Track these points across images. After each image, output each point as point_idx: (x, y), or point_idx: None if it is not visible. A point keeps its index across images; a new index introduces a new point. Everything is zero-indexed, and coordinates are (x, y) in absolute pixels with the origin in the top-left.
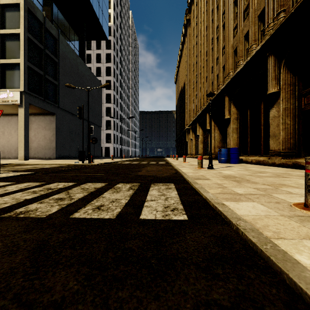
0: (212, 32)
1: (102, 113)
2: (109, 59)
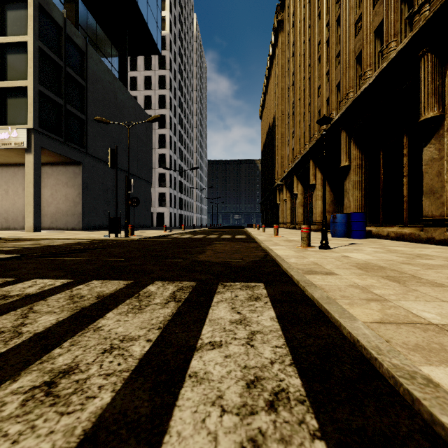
0: (318, 34)
1: (154, 162)
2: (163, 84)
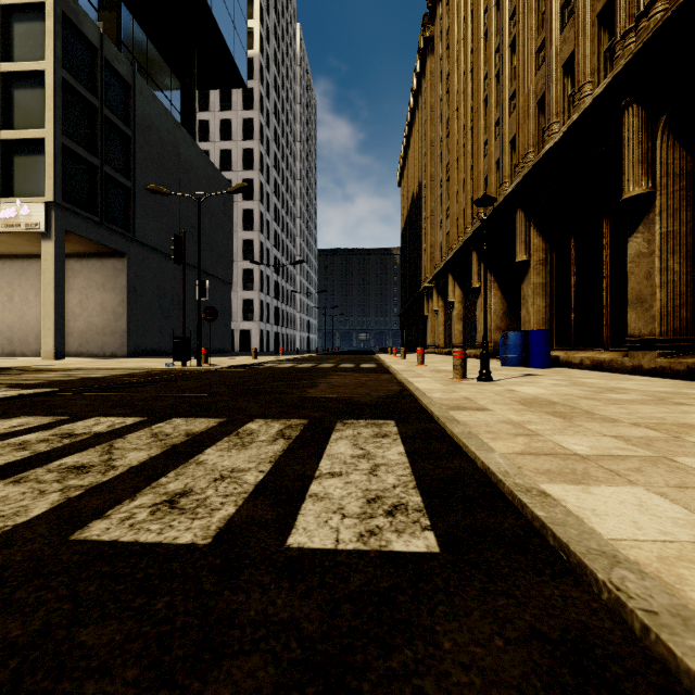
0: (485, 63)
1: (235, 253)
2: (249, 133)
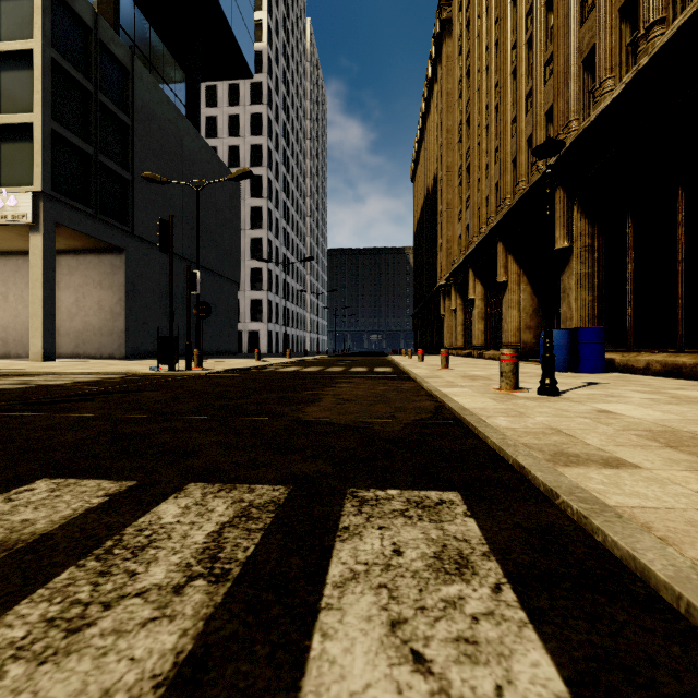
0: (512, 31)
1: (243, 251)
2: (258, 128)
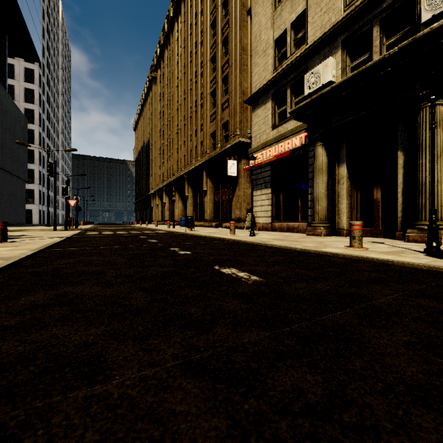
0: (177, 120)
1: None
2: (30, 78)
